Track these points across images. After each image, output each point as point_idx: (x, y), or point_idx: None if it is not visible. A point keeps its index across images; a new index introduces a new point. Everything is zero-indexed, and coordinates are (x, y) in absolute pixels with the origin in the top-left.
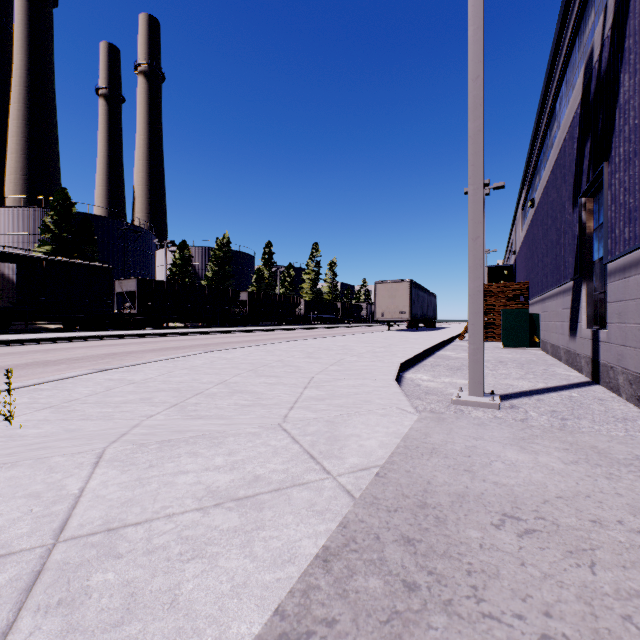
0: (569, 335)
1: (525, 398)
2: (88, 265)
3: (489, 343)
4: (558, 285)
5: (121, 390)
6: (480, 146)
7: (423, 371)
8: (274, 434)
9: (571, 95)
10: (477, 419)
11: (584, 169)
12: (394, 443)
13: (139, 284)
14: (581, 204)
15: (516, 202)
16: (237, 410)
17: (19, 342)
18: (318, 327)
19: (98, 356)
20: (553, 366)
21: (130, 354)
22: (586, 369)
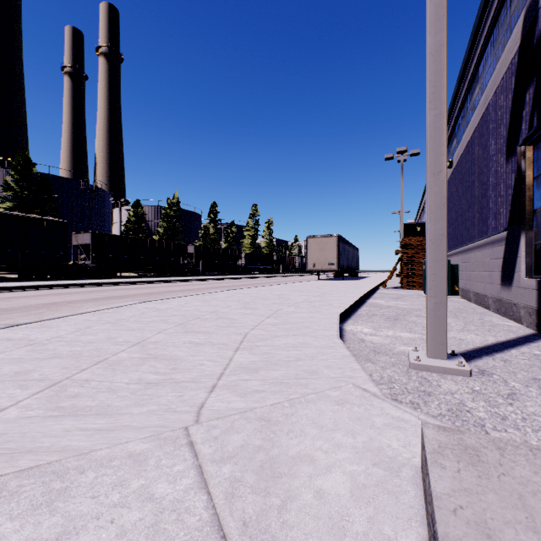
0: (501, 284)
1: (488, 358)
2: (43, 219)
3: (410, 291)
4: (486, 236)
5: (4, 357)
6: (443, 63)
7: (362, 322)
8: (170, 459)
9: (500, 52)
10: (538, 452)
11: (525, 116)
12: (376, 483)
13: (93, 237)
14: (520, 152)
15: None
16: (135, 394)
17: None
18: (257, 276)
19: (35, 306)
20: (485, 315)
21: (69, 304)
22: (528, 320)
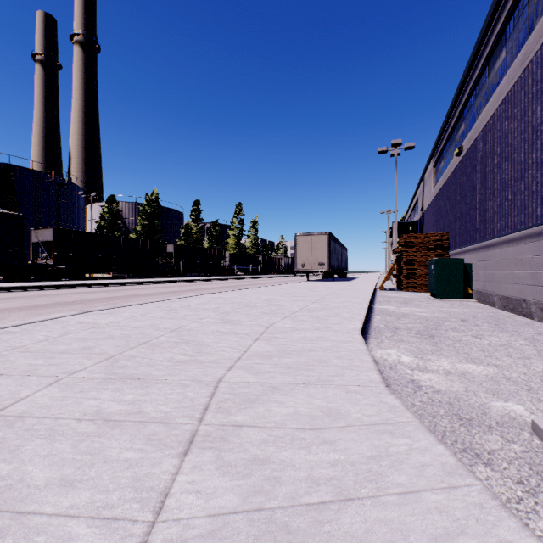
0: None
1: None
2: None
3: (412, 293)
4: (527, 227)
5: None
6: None
7: (389, 342)
8: None
9: None
10: None
11: None
12: None
13: (56, 234)
14: None
15: (427, 160)
16: None
17: None
18: (241, 277)
19: None
20: (537, 327)
21: None
22: None
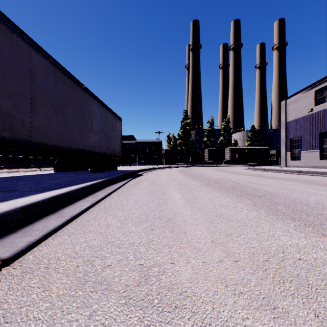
0: None
1: None
2: (262, 148)
3: None
4: None
5: None
6: None
7: None
8: None
9: None
10: None
11: None
12: None
13: (276, 151)
14: None
15: None
16: None
17: (253, 166)
18: None
19: None
20: None
21: None
22: None
